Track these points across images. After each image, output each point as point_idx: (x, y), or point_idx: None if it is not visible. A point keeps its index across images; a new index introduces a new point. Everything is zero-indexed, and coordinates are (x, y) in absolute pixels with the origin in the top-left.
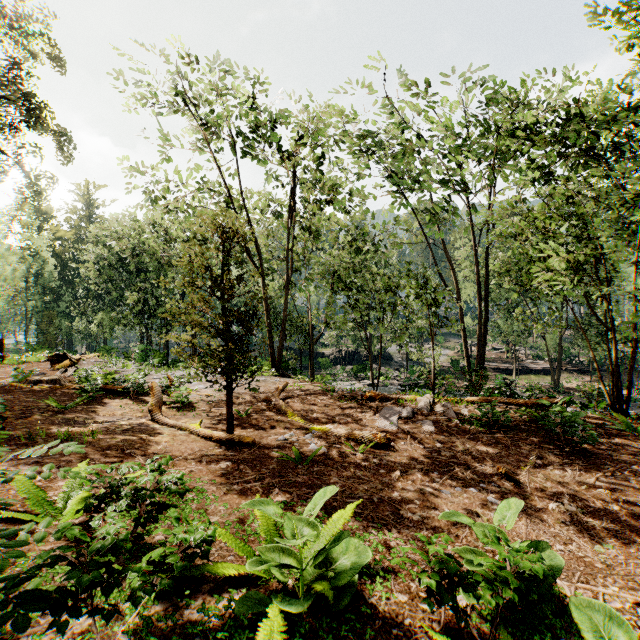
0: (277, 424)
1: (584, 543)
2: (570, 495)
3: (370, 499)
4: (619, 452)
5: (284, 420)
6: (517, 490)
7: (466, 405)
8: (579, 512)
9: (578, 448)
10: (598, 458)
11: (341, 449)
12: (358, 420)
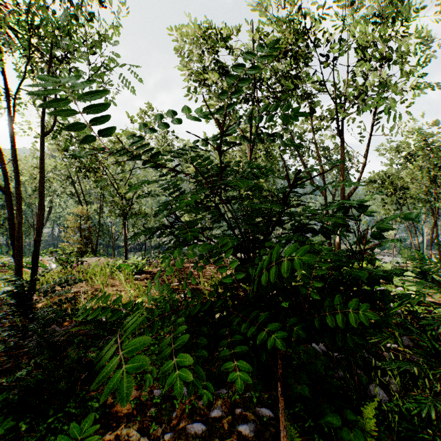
0: None
1: None
2: None
3: None
4: None
5: None
6: None
7: None
8: None
9: None
10: None
11: None
12: None
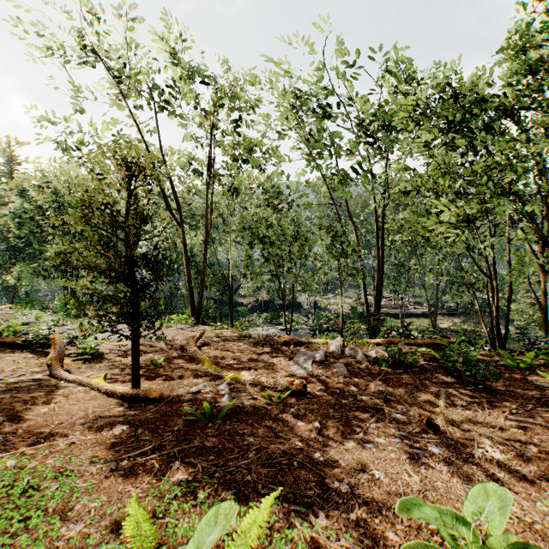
0: (191, 374)
1: (524, 501)
2: (488, 438)
3: (290, 464)
4: (514, 387)
5: (199, 369)
6: (438, 436)
7: (372, 347)
8: (505, 459)
9: (481, 386)
10: (499, 394)
11: (257, 399)
12: (274, 366)
